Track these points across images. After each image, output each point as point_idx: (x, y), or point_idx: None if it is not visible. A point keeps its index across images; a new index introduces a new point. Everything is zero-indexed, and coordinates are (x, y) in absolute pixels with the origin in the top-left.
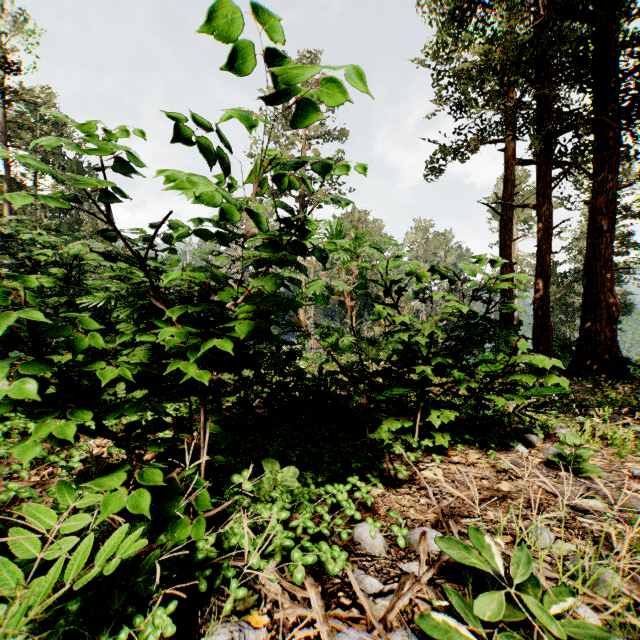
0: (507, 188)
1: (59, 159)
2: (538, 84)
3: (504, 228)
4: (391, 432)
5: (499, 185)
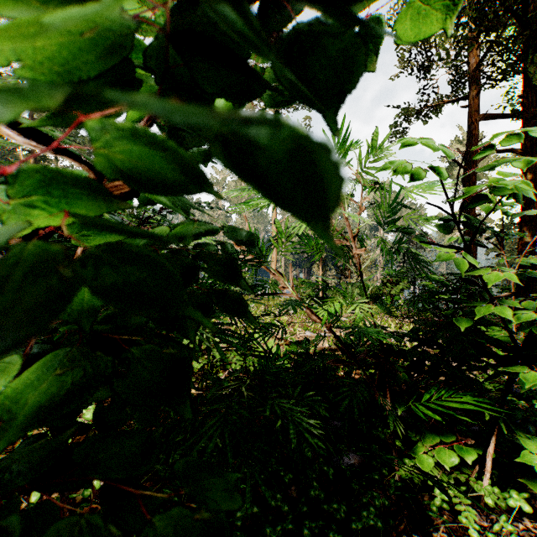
0: (471, 142)
1: (73, 135)
2: (524, 22)
3: (468, 181)
4: (438, 467)
5: (453, 146)
